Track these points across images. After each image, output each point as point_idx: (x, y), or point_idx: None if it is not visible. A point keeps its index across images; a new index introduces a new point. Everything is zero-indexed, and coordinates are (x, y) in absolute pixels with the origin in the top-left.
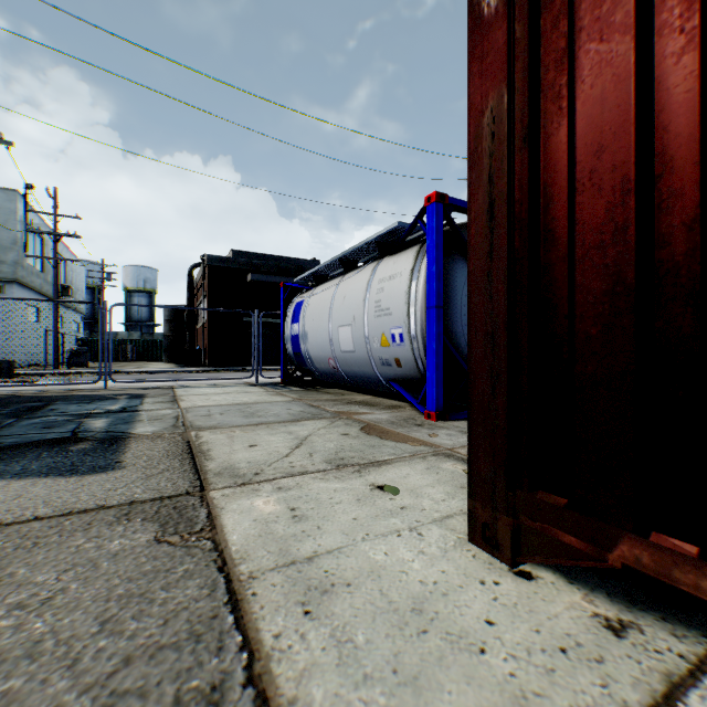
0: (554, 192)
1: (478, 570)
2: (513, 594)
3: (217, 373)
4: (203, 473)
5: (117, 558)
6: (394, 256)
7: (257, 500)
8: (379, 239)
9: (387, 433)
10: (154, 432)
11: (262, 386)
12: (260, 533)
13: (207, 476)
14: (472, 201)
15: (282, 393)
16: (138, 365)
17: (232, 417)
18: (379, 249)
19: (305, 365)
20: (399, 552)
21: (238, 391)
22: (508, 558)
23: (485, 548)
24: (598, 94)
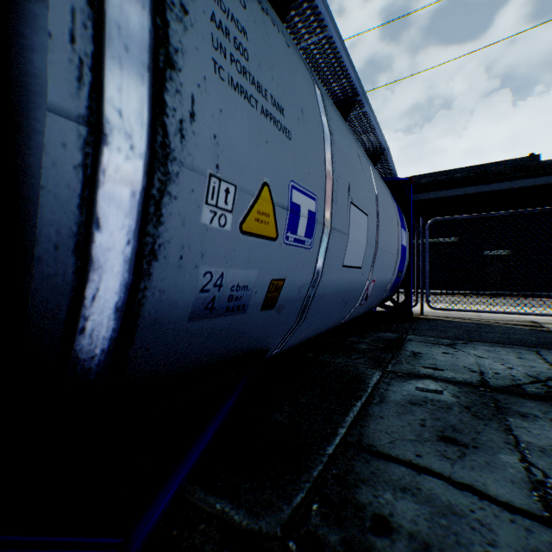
0: None
1: None
2: None
3: None
4: None
5: None
6: None
7: None
8: None
9: None
10: None
11: None
12: None
13: None
14: None
15: None
16: None
17: None
18: None
19: None
20: None
21: None
22: None
23: None
24: None
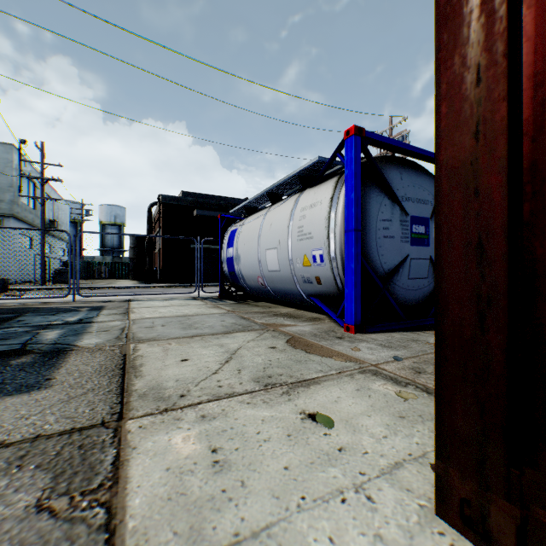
0: None
1: None
2: None
3: (169, 289)
4: (128, 394)
5: None
6: (315, 188)
7: (176, 435)
8: (301, 173)
9: (311, 346)
10: (97, 344)
11: (203, 299)
12: (169, 492)
13: (130, 399)
14: (441, 71)
15: (218, 306)
16: (109, 281)
17: (172, 328)
18: (301, 182)
19: (238, 282)
20: (348, 537)
21: (182, 304)
22: None
23: (465, 532)
24: None
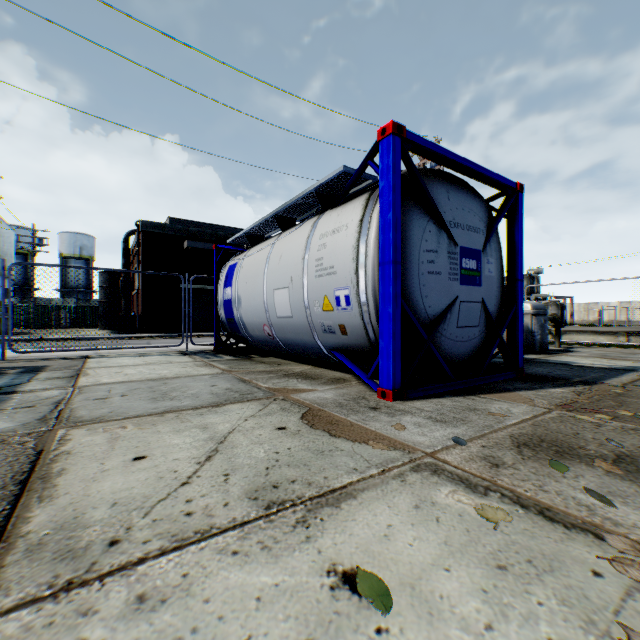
0: None
1: None
2: None
3: (150, 340)
4: (6, 546)
5: None
6: (338, 208)
7: None
8: (320, 190)
9: (337, 424)
10: (1, 432)
11: (191, 354)
12: None
13: (5, 558)
14: None
15: (211, 364)
16: (70, 331)
17: (135, 400)
18: (320, 201)
19: (238, 331)
20: None
21: (161, 361)
22: None
23: None
24: None
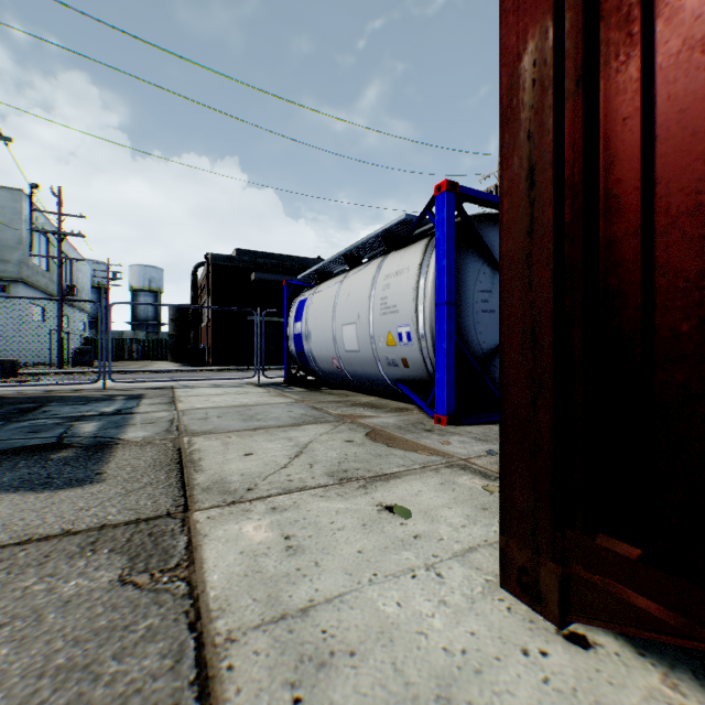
0: (619, 146)
1: (517, 631)
2: (568, 673)
3: (220, 373)
4: (190, 488)
5: (68, 607)
6: (401, 251)
7: (247, 525)
8: (385, 233)
9: (394, 440)
10: (144, 438)
11: (264, 386)
12: (246, 570)
13: (193, 492)
14: (504, 168)
15: (284, 394)
16: (143, 364)
17: (230, 420)
18: (385, 243)
19: (308, 364)
20: (415, 602)
21: (239, 392)
22: (555, 615)
23: (522, 598)
24: (691, 4)
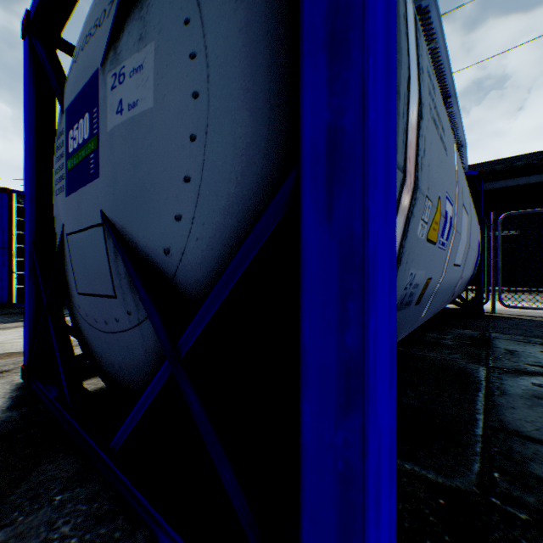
0: None
1: None
2: None
3: None
4: None
5: None
6: None
7: None
8: None
9: None
10: None
11: None
12: None
13: None
14: None
15: None
16: None
17: None
18: None
19: None
20: None
21: None
22: None
23: None
24: None
